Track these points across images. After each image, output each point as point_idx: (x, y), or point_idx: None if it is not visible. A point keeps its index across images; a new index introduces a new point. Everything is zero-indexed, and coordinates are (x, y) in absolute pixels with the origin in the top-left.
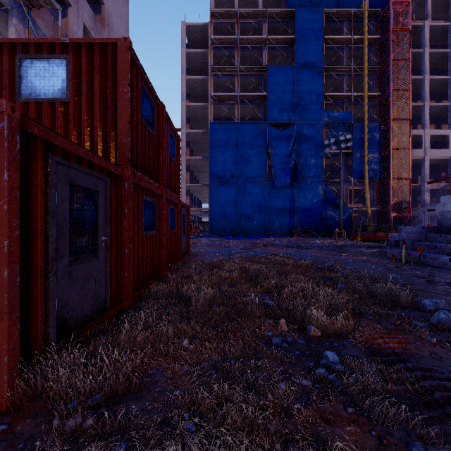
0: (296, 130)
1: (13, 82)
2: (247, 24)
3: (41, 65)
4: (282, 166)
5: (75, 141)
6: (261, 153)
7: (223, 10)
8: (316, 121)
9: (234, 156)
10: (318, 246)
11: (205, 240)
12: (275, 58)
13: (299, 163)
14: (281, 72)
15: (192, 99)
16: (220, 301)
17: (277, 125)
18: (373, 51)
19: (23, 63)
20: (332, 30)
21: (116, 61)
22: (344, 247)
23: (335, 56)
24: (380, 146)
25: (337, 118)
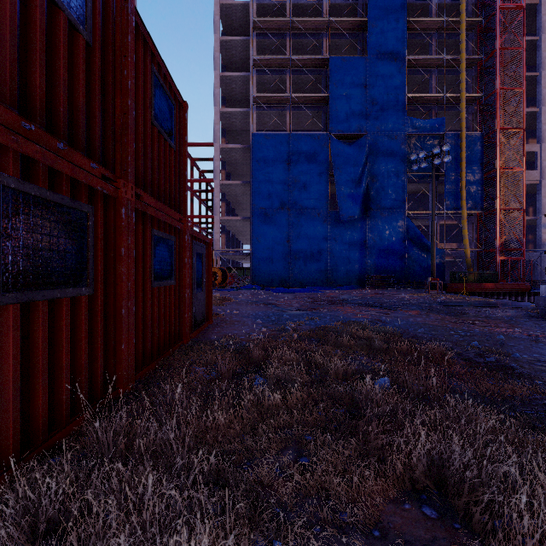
0: (368, 143)
1: None
2: (302, 2)
3: None
4: (349, 193)
5: None
6: (322, 175)
7: None
8: (395, 132)
9: (284, 178)
10: (412, 304)
11: (244, 294)
12: (339, 50)
13: (373, 189)
14: (348, 65)
15: (229, 105)
16: None
17: (343, 137)
18: (472, 38)
19: None
20: (416, 12)
21: None
22: (454, 306)
23: (420, 45)
24: (482, 165)
25: (424, 127)
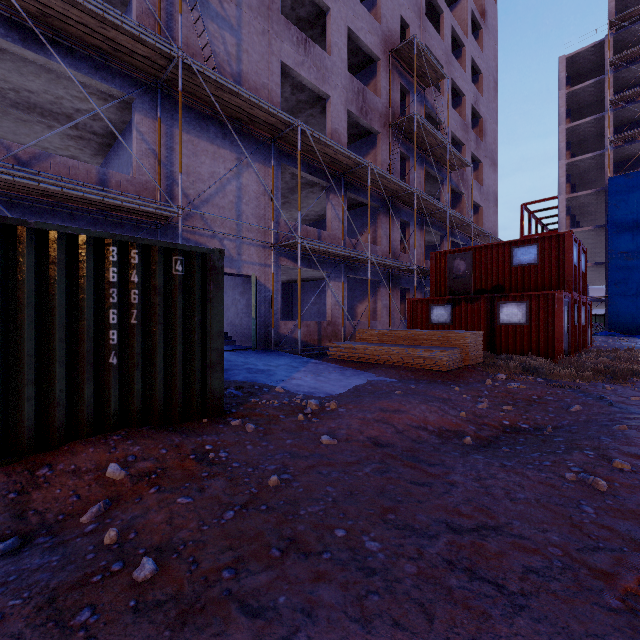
0: None
1: (509, 259)
2: None
3: (523, 250)
4: None
5: (541, 282)
6: None
7: (632, 10)
8: None
9: None
10: None
11: (602, 338)
12: None
13: None
14: None
15: (574, 146)
16: (634, 359)
17: None
18: None
19: (514, 250)
20: None
21: (564, 242)
22: None
23: None
24: None
25: None
